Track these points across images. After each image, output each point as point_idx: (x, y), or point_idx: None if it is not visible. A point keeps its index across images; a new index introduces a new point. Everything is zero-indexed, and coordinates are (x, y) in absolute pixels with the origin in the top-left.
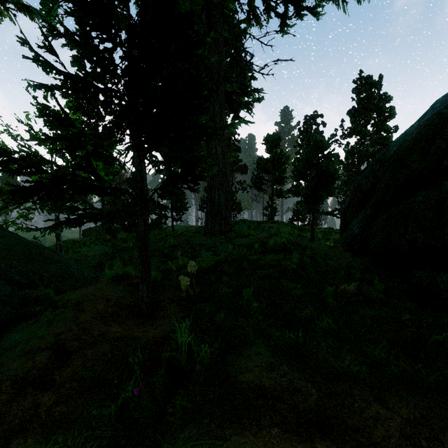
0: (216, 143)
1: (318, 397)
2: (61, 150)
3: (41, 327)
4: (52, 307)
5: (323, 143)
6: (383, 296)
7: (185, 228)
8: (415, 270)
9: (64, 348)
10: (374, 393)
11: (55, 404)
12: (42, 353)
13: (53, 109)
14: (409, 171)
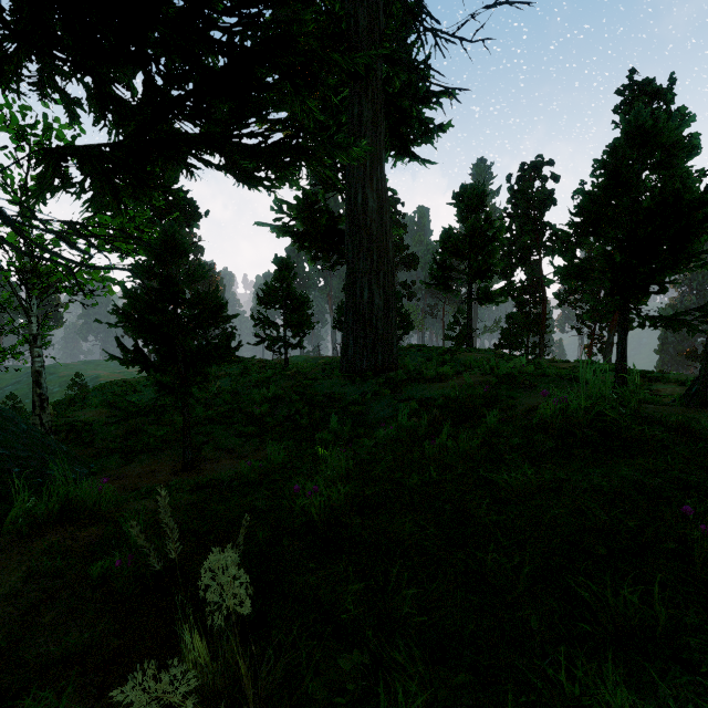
0: (365, 183)
1: None
2: None
3: None
4: None
5: (658, 126)
6: None
7: (312, 361)
8: None
9: None
10: None
11: None
12: None
13: None
14: None
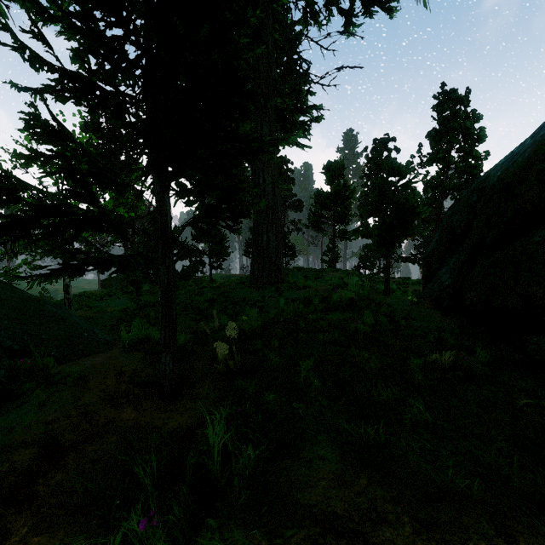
0: (264, 171)
1: (414, 529)
2: (54, 174)
3: (30, 411)
4: (47, 383)
5: (400, 169)
6: (488, 370)
7: (226, 278)
8: (529, 335)
9: (56, 442)
10: (494, 523)
11: (32, 533)
12: (25, 451)
13: (46, 120)
14: (521, 203)
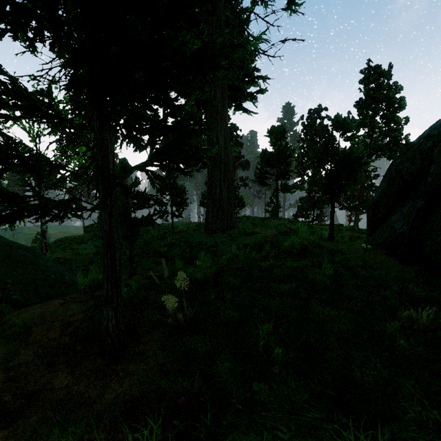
0: (218, 131)
1: None
2: None
3: None
4: None
5: (345, 122)
6: None
7: (186, 225)
8: None
9: None
10: None
11: None
12: None
13: None
14: None
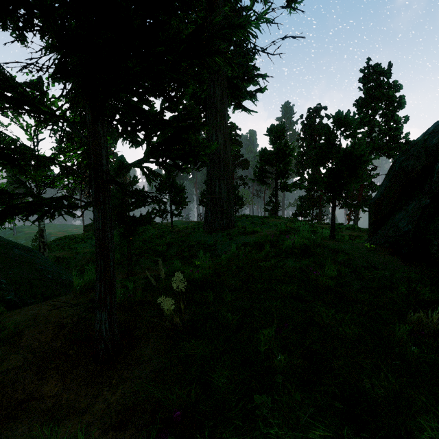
0: (217, 129)
1: None
2: None
3: None
4: None
5: (346, 119)
6: None
7: (185, 223)
8: None
9: None
10: None
11: None
12: None
13: None
14: None
